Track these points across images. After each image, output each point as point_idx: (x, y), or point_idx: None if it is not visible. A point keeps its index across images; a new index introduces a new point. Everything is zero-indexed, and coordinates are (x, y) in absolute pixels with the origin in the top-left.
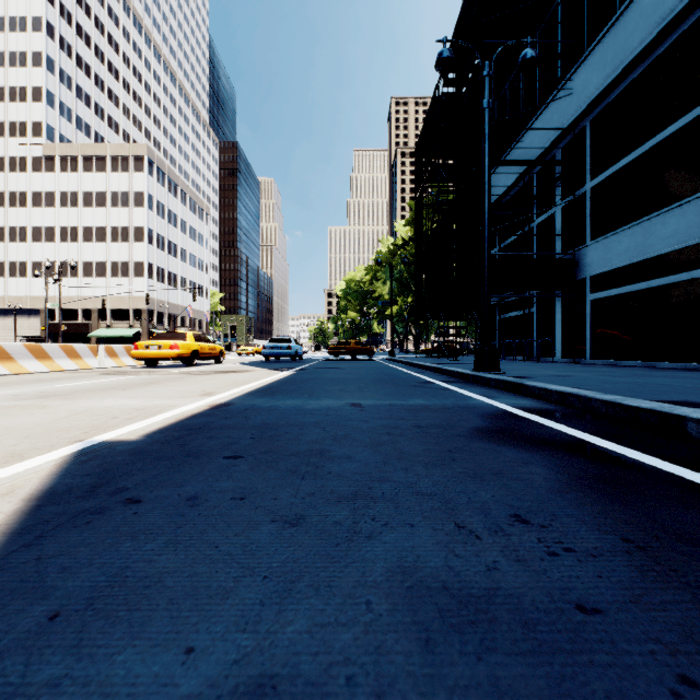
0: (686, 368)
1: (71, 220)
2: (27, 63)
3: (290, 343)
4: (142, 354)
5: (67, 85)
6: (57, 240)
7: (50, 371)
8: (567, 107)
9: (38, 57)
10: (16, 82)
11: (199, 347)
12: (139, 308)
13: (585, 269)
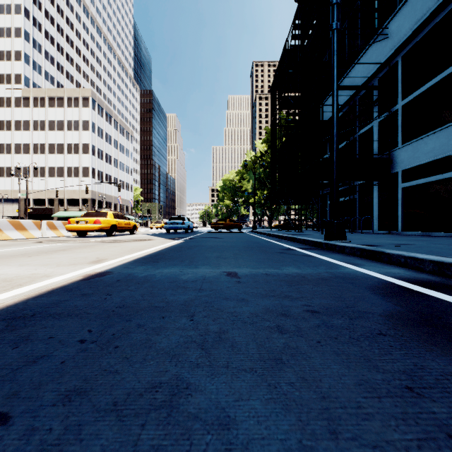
0: None
1: (40, 139)
2: (11, 35)
3: (184, 220)
4: (73, 228)
5: (38, 50)
6: (31, 152)
7: None
8: (383, 48)
9: (19, 31)
10: (4, 48)
11: (117, 222)
12: (86, 198)
13: (397, 165)
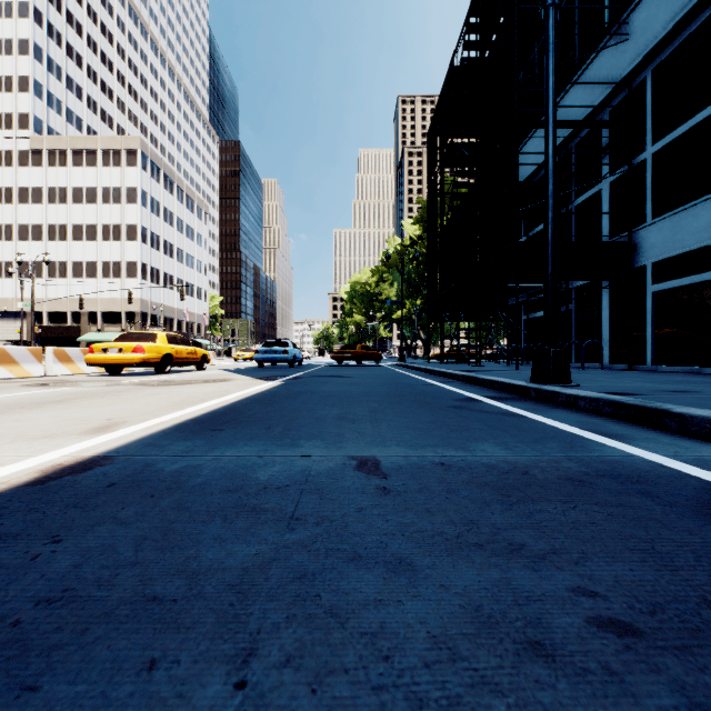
0: None
1: (60, 217)
2: (13, 51)
3: (287, 347)
4: (98, 359)
5: (56, 76)
6: (45, 238)
7: None
8: (619, 58)
9: (25, 45)
10: (2, 71)
11: (173, 350)
12: (132, 311)
13: (644, 255)
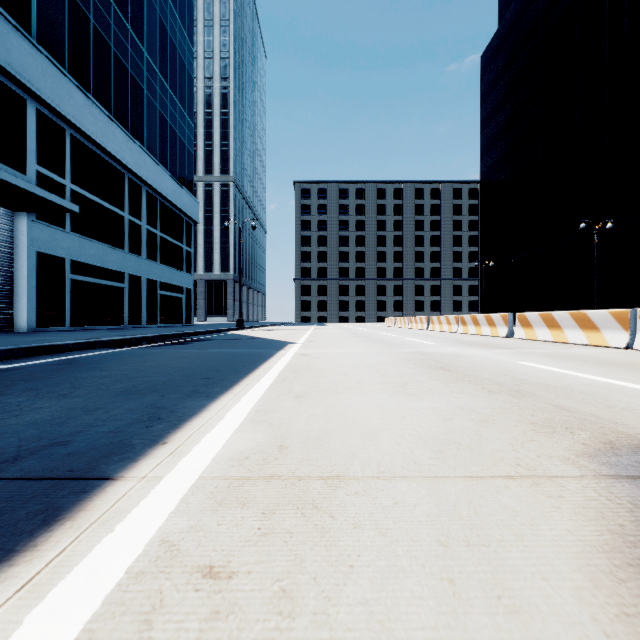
0: None
1: None
2: None
3: None
4: None
5: None
6: None
7: None
8: None
9: None
10: None
11: None
12: None
13: None
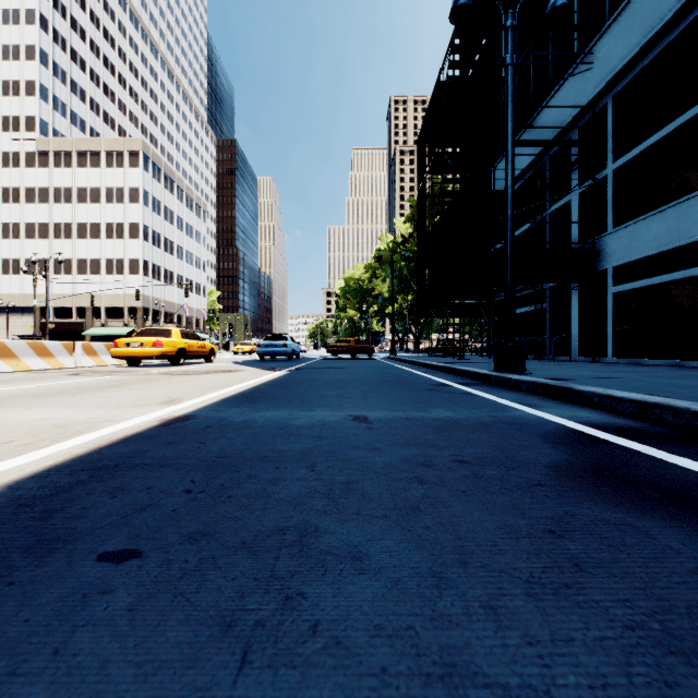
0: None
1: (65, 216)
2: (20, 57)
3: (286, 341)
4: (122, 353)
5: (61, 80)
6: (51, 236)
7: (15, 371)
8: (585, 84)
9: (32, 50)
10: (9, 76)
11: (186, 344)
12: (134, 306)
13: (606, 260)
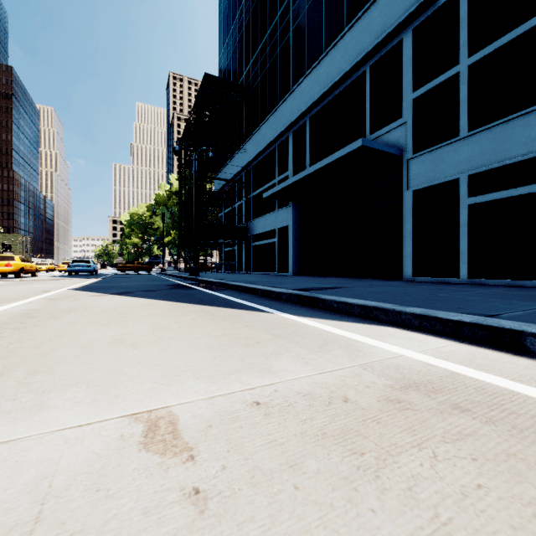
0: (273, 274)
1: None
2: None
3: (89, 263)
4: None
5: None
6: None
7: None
8: (245, 157)
9: None
10: None
11: (24, 265)
12: None
13: (251, 231)
